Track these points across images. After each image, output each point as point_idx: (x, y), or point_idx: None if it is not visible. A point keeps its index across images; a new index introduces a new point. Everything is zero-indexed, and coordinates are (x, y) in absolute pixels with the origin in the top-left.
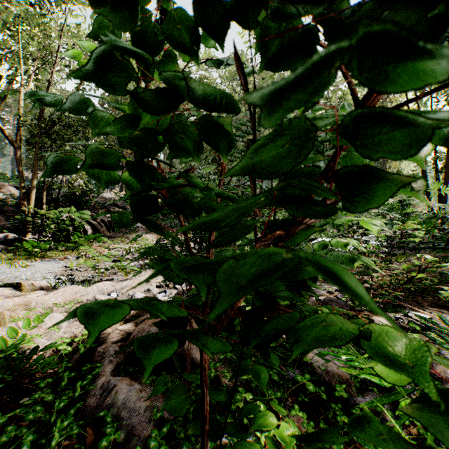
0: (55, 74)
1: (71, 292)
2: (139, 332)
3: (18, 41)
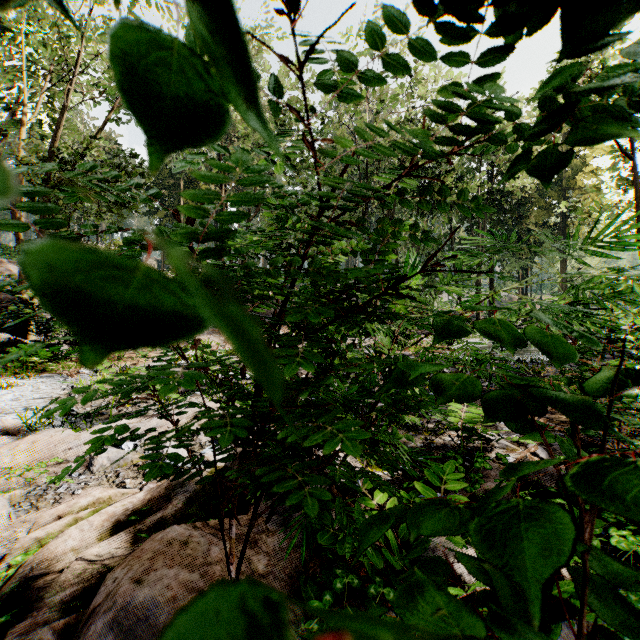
0: (73, 94)
1: (48, 442)
2: (105, 601)
3: (20, 48)
